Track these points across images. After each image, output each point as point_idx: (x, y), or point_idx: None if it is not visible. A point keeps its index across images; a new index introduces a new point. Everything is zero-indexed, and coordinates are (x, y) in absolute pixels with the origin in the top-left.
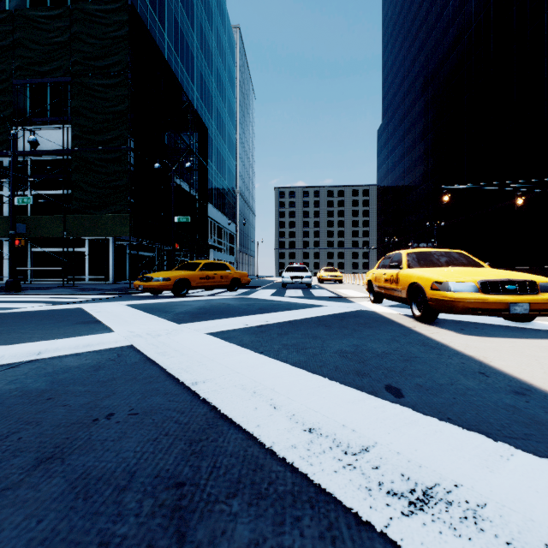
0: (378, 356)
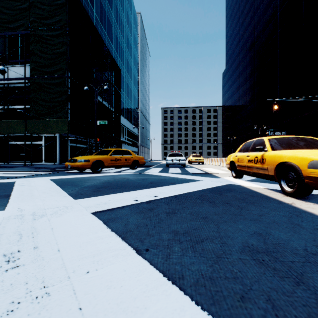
0: (310, 262)
